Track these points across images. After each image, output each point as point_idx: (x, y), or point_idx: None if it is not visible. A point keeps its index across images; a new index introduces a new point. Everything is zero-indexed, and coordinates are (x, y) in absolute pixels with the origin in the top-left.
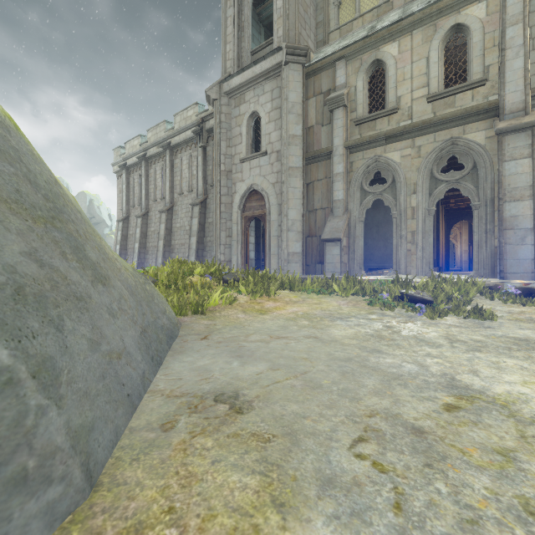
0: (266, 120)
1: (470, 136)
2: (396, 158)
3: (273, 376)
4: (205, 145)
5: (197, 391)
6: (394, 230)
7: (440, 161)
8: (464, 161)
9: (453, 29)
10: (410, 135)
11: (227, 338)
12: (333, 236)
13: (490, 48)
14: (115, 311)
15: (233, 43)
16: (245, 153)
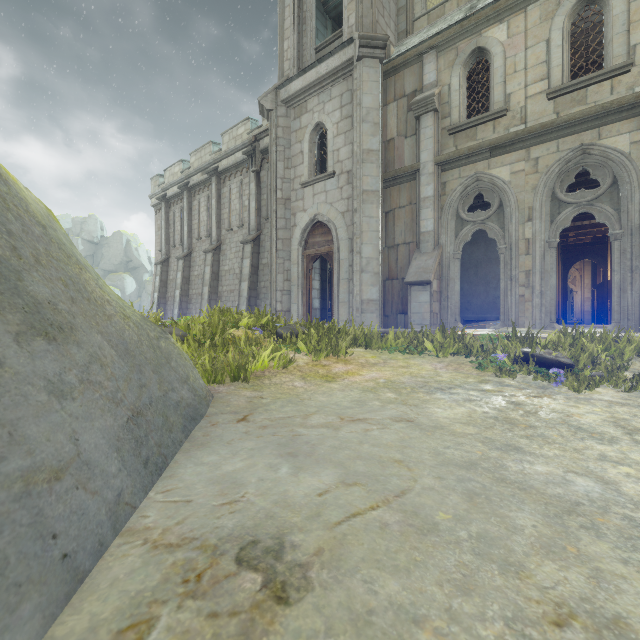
0: (333, 133)
1: (608, 142)
2: (504, 175)
3: (347, 500)
4: (258, 168)
5: (210, 534)
6: (501, 269)
7: (566, 177)
8: (599, 176)
9: (584, 0)
10: (524, 143)
11: (276, 419)
12: (420, 278)
13: (637, 21)
14: (70, 386)
15: (292, 38)
16: (307, 175)
